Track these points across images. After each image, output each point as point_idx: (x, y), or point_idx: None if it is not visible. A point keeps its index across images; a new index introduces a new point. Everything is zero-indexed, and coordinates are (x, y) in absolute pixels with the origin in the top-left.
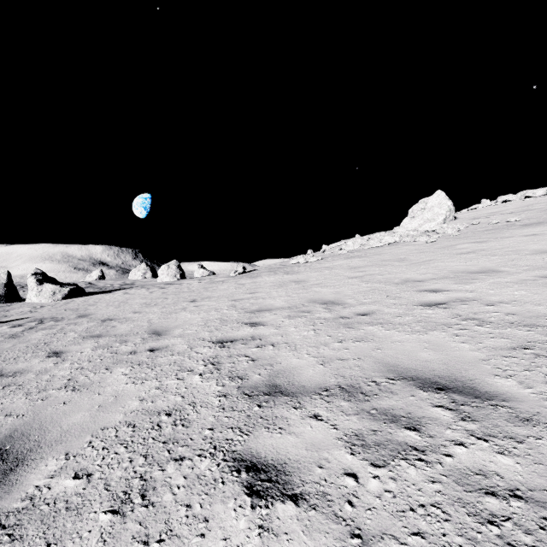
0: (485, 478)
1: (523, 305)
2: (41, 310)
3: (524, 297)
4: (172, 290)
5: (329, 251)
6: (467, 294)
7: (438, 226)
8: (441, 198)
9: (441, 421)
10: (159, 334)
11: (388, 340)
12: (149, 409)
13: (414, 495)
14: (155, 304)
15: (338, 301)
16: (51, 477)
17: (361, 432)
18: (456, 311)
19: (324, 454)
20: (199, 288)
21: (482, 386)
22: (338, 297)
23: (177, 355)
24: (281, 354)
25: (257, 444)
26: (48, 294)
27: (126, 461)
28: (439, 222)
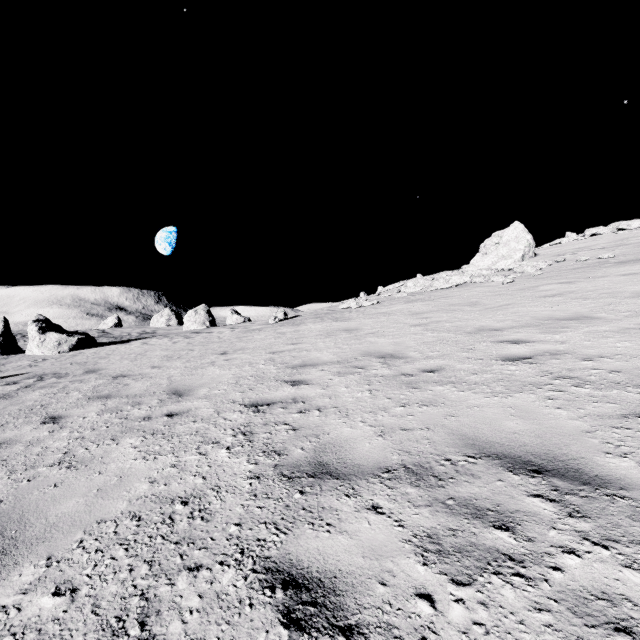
0: (611, 605)
1: (629, 360)
2: (42, 364)
3: (629, 349)
4: (199, 340)
5: (386, 294)
6: (558, 346)
7: (515, 263)
8: (519, 231)
9: (541, 518)
10: (180, 395)
11: (463, 404)
12: (160, 495)
13: (514, 630)
14: (179, 357)
15: (399, 354)
16: (24, 592)
17: (435, 531)
18: (546, 367)
19: (387, 564)
20: (231, 338)
21: (590, 468)
22: (398, 350)
23: (200, 422)
24: (329, 421)
25: (298, 548)
26: (52, 345)
27: (125, 571)
28: (517, 259)
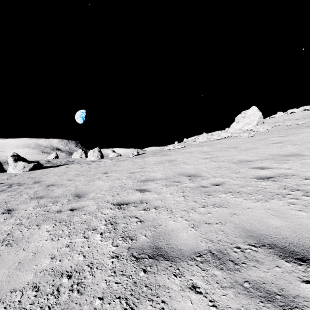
0: None
1: None
2: (13, 178)
3: None
4: (94, 165)
5: (188, 142)
6: (287, 170)
7: (253, 127)
8: (255, 110)
9: None
10: (79, 197)
11: (240, 206)
12: (55, 269)
13: None
14: (82, 175)
15: (198, 174)
16: None
17: None
18: (283, 183)
19: None
20: (110, 164)
21: None
22: (197, 172)
23: (87, 215)
24: (161, 216)
25: None
26: (20, 168)
27: None
28: (254, 125)
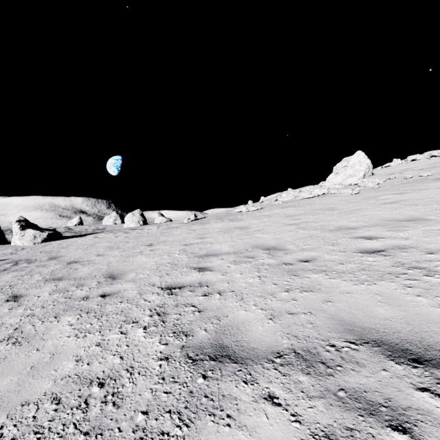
0: None
1: None
2: (20, 252)
3: None
4: (134, 234)
5: (267, 202)
6: (403, 241)
7: (359, 180)
8: (361, 157)
9: (436, 418)
10: (114, 278)
11: (336, 291)
12: (82, 375)
13: None
14: (117, 248)
15: (280, 247)
16: None
17: (332, 430)
18: (398, 259)
19: None
20: (157, 233)
21: None
22: (278, 243)
23: (125, 303)
24: (228, 304)
25: None
26: (29, 238)
27: None
28: (360, 177)
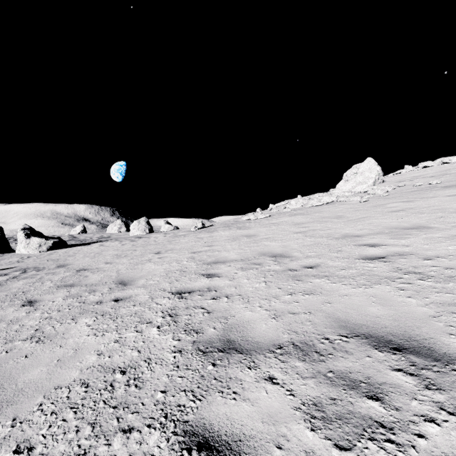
0: None
1: None
2: (27, 260)
3: None
4: (141, 242)
5: (275, 209)
6: (404, 248)
7: (369, 187)
8: (371, 164)
9: (404, 389)
10: (125, 284)
11: (336, 293)
12: (105, 366)
13: None
14: (125, 256)
15: (286, 254)
16: None
17: (319, 400)
18: (396, 265)
19: (282, 429)
20: (164, 241)
21: (439, 347)
22: (285, 251)
23: (138, 306)
24: (235, 306)
25: (210, 413)
26: (35, 246)
27: (72, 431)
28: (370, 185)
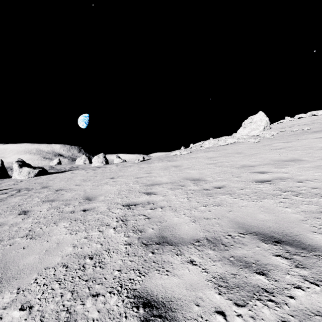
0: None
1: (321, 182)
2: (20, 183)
3: (321, 176)
4: (100, 171)
5: (194, 148)
6: (284, 174)
7: (260, 132)
8: (262, 116)
9: (281, 268)
10: (90, 199)
11: (236, 205)
12: (78, 254)
13: None
14: (89, 180)
15: (202, 178)
16: (4, 308)
17: (224, 275)
18: (278, 186)
19: (199, 293)
20: (116, 170)
21: (306, 240)
22: (201, 176)
23: (100, 214)
24: (167, 214)
25: (151, 284)
26: (25, 173)
27: (58, 296)
28: (261, 130)
